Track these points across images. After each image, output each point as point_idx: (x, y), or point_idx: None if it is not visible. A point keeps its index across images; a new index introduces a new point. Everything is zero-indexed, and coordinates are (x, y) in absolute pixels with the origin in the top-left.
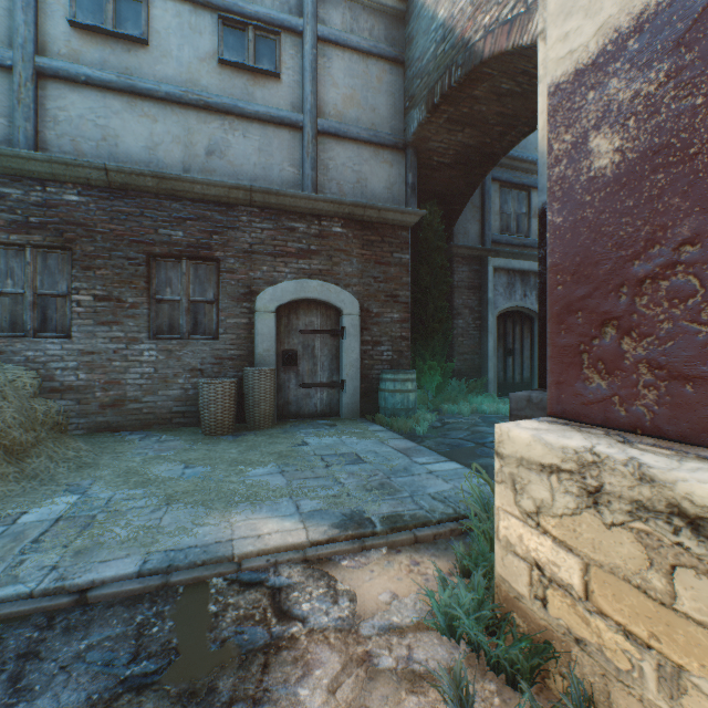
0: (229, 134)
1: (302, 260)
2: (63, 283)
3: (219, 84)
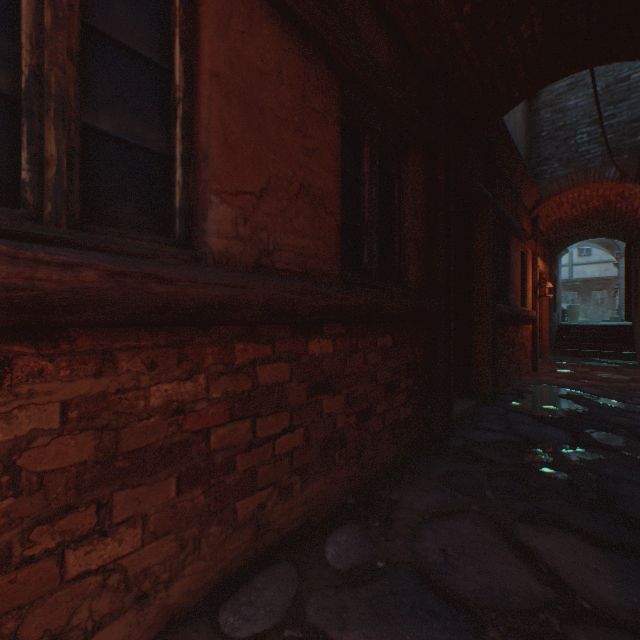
0: (609, 266)
1: None
2: (575, 297)
3: (606, 257)
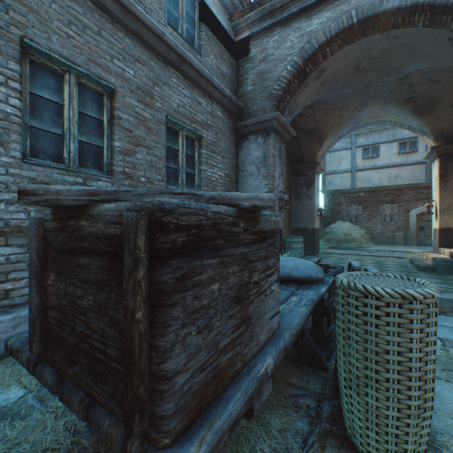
0: (400, 171)
1: (425, 200)
2: (359, 212)
3: (397, 159)
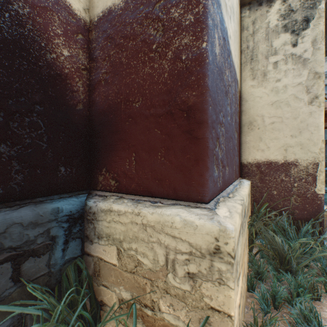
0: None
1: None
2: None
3: None
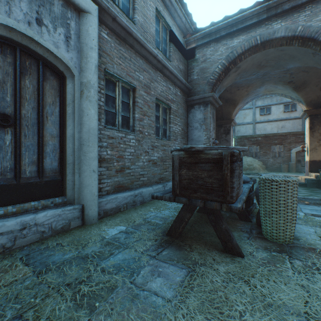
0: (285, 123)
1: (301, 143)
2: (258, 150)
3: (283, 115)
